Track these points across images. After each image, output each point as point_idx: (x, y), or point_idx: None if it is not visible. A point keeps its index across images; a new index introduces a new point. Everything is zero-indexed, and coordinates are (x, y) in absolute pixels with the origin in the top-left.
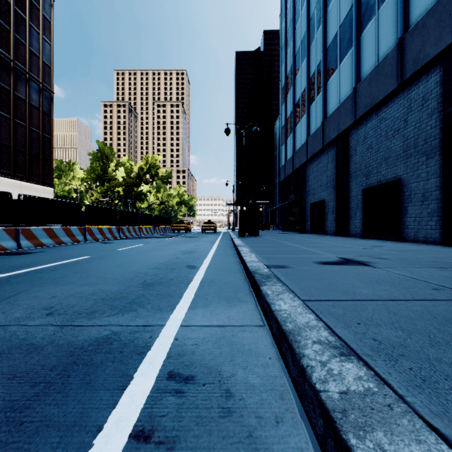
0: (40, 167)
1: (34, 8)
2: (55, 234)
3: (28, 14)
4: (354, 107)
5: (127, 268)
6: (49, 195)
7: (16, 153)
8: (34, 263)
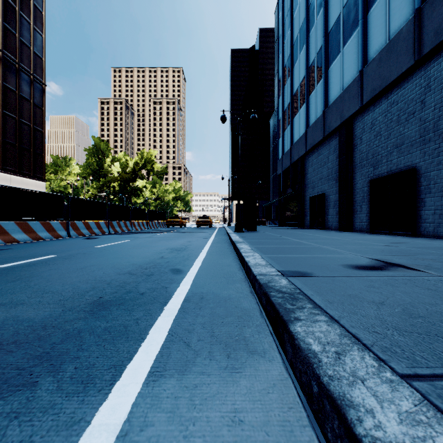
0: (31, 161)
1: None
2: (31, 228)
3: (18, 3)
4: (361, 92)
5: (89, 274)
6: (40, 190)
7: (5, 146)
8: None
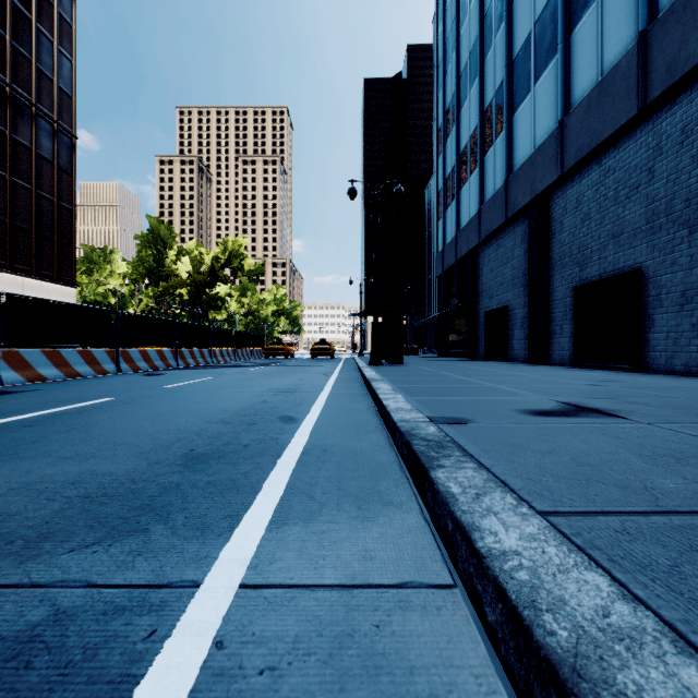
0: (55, 255)
1: (45, 3)
2: (64, 360)
3: (35, 11)
4: (561, 153)
5: (168, 422)
6: (68, 300)
7: (15, 232)
8: (3, 411)
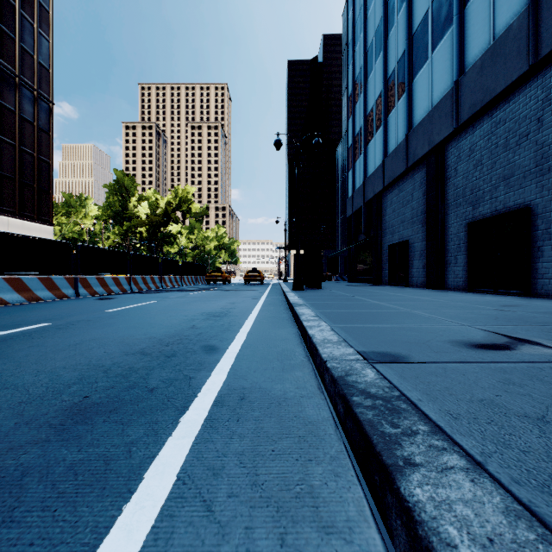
0: (35, 199)
1: None
2: (26, 286)
3: None
4: (456, 108)
5: (84, 353)
6: (46, 236)
7: (2, 180)
8: None
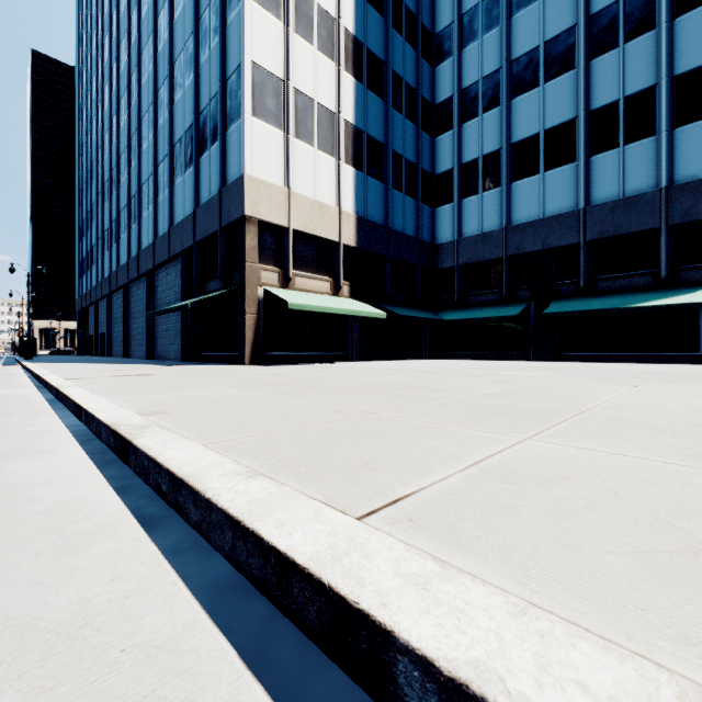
0: None
1: None
2: None
3: None
4: (97, 294)
5: None
6: None
7: None
8: None
